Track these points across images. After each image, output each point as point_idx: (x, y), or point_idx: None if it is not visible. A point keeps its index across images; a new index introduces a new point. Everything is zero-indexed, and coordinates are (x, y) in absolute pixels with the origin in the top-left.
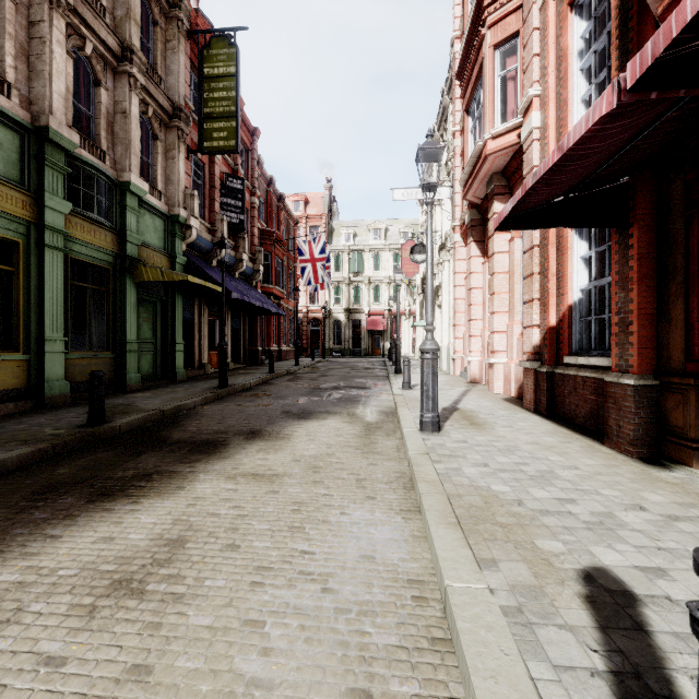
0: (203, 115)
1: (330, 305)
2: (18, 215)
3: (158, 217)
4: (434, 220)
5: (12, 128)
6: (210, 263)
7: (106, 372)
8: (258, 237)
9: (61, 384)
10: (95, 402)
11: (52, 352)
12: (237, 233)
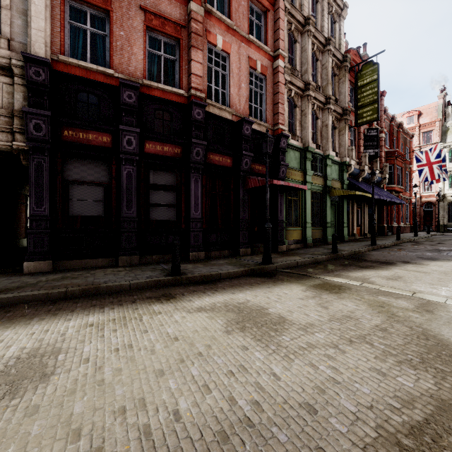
0: (357, 107)
1: (443, 190)
2: (300, 180)
3: (336, 165)
4: None
5: (298, 151)
6: (357, 180)
7: (320, 235)
8: (384, 157)
9: (310, 239)
10: (334, 245)
11: (308, 227)
12: (372, 159)
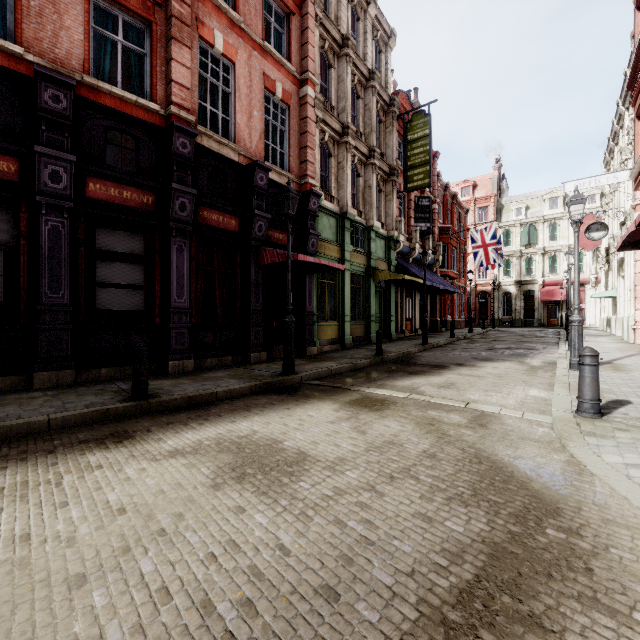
0: (407, 167)
1: (499, 278)
2: (336, 257)
3: (382, 239)
4: (617, 193)
5: (334, 217)
6: (407, 261)
7: (362, 333)
8: (437, 234)
9: (349, 338)
10: (379, 345)
11: (347, 321)
12: (424, 236)
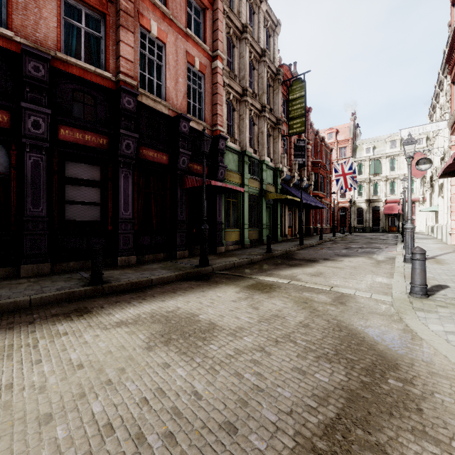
0: (289, 118)
1: (354, 198)
2: (238, 183)
3: (271, 170)
4: (438, 137)
5: (237, 154)
6: (289, 185)
7: (257, 236)
8: (310, 166)
9: (248, 240)
10: (269, 245)
11: (246, 228)
12: (301, 167)
